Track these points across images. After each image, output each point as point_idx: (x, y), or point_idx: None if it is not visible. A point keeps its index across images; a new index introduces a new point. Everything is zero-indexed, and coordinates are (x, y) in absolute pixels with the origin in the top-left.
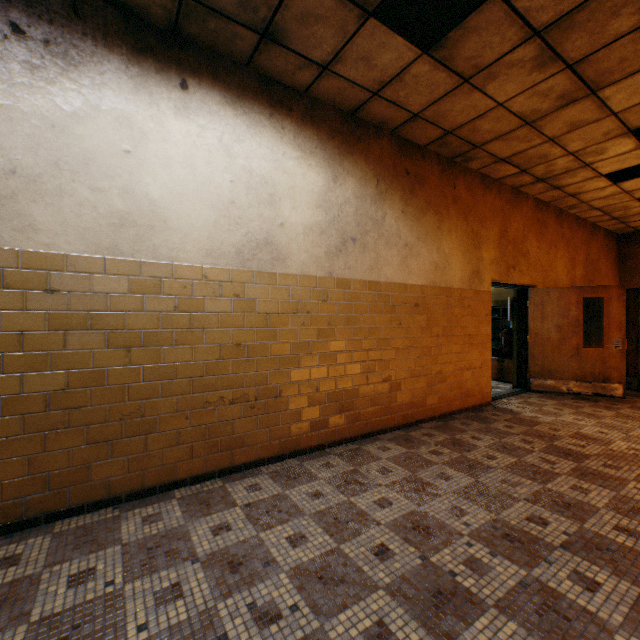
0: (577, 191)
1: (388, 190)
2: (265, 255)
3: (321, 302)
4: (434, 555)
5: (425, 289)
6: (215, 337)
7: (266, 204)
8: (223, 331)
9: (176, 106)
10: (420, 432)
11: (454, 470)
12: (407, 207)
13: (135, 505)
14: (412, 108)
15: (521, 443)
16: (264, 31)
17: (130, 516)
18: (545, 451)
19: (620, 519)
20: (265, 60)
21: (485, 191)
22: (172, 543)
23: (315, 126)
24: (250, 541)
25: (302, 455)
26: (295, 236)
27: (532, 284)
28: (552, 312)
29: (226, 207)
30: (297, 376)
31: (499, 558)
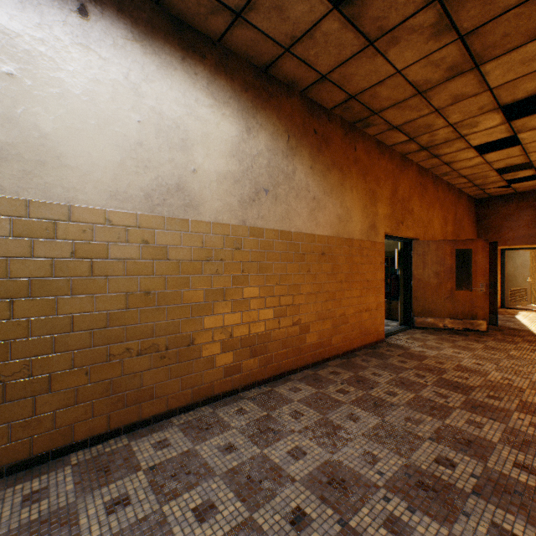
0: (451, 160)
1: (298, 146)
2: (177, 201)
3: (235, 250)
4: (353, 518)
5: (331, 239)
6: (120, 285)
7: (178, 149)
8: (130, 279)
9: (73, 32)
10: (327, 370)
11: (361, 410)
12: (315, 164)
13: (18, 479)
14: (321, 69)
15: (415, 378)
16: None
17: (8, 496)
18: (437, 385)
19: (516, 454)
20: None
21: (380, 155)
22: (53, 532)
23: (229, 77)
24: (150, 519)
25: (216, 401)
26: (208, 183)
27: (416, 237)
28: (431, 261)
29: (133, 148)
30: (210, 323)
31: (418, 514)
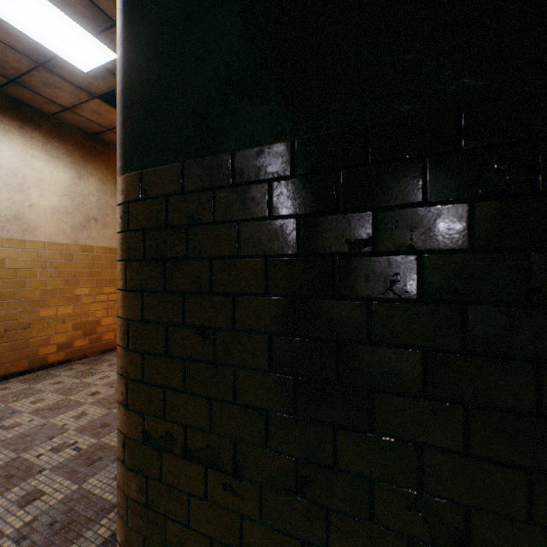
0: None
1: None
2: (15, 227)
3: (68, 261)
4: None
5: None
6: None
7: (16, 190)
8: None
9: None
10: None
11: None
12: None
13: None
14: None
15: None
16: (13, 79)
17: None
18: None
19: None
20: (15, 91)
21: None
22: None
23: (62, 139)
24: (1, 409)
25: (50, 368)
26: (44, 215)
27: None
28: None
29: None
30: (46, 313)
31: None
